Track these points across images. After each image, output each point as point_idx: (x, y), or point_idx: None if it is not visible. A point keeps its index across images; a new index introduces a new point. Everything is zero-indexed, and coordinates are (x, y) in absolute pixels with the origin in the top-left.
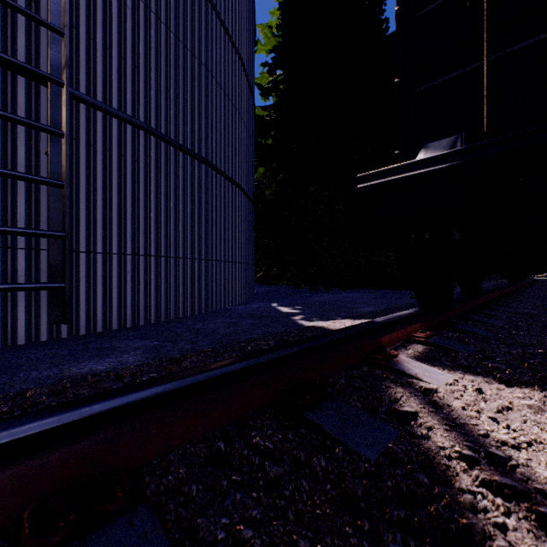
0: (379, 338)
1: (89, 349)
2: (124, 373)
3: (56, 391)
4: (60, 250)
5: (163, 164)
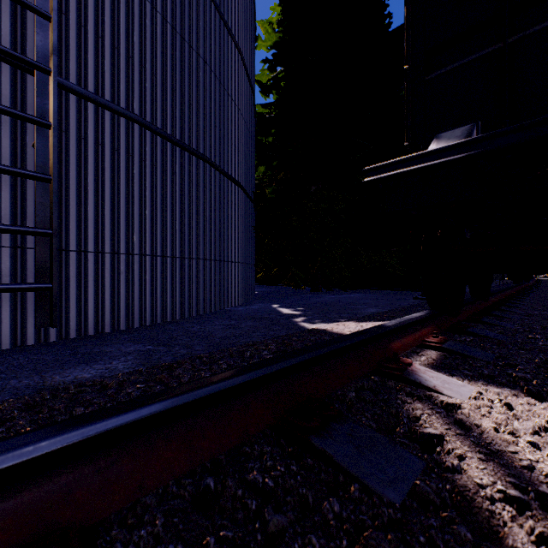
0: (390, 344)
1: (77, 355)
2: (109, 382)
3: (29, 406)
4: (47, 249)
5: (159, 160)
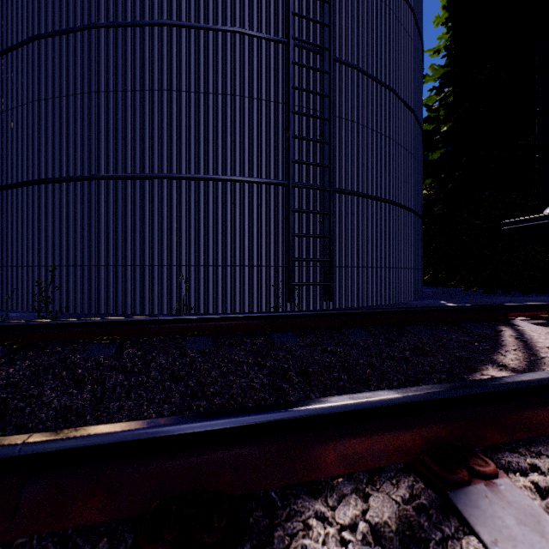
0: (508, 313)
1: None
2: None
3: None
4: (327, 267)
5: (365, 212)
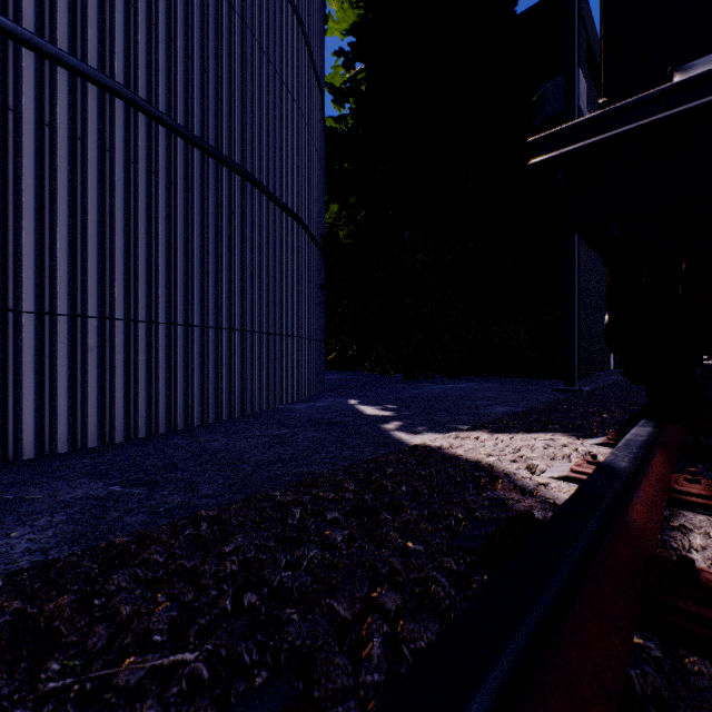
0: (629, 513)
1: None
2: None
3: None
4: None
5: (162, 164)
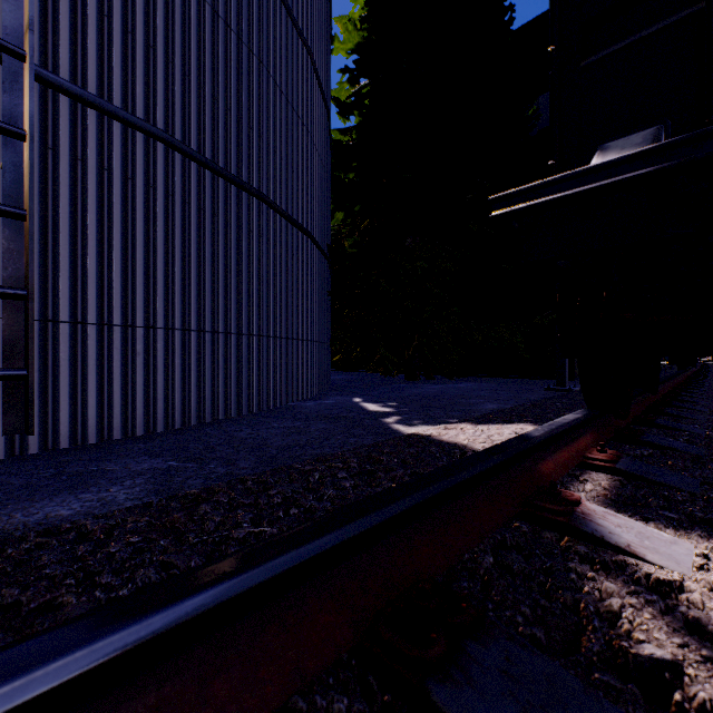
0: (538, 466)
1: (61, 476)
2: (89, 530)
3: None
4: (20, 318)
5: (194, 194)
